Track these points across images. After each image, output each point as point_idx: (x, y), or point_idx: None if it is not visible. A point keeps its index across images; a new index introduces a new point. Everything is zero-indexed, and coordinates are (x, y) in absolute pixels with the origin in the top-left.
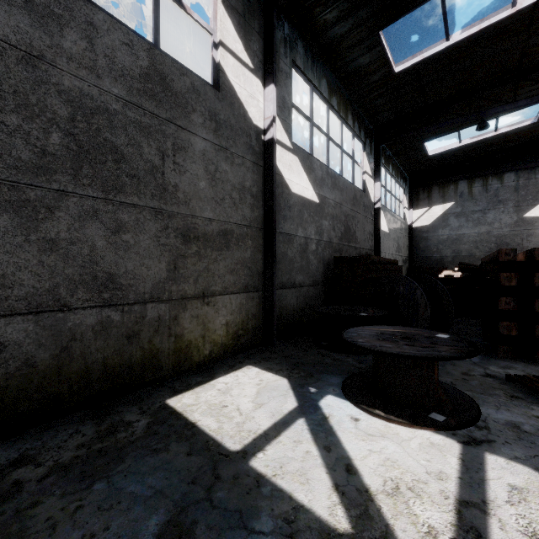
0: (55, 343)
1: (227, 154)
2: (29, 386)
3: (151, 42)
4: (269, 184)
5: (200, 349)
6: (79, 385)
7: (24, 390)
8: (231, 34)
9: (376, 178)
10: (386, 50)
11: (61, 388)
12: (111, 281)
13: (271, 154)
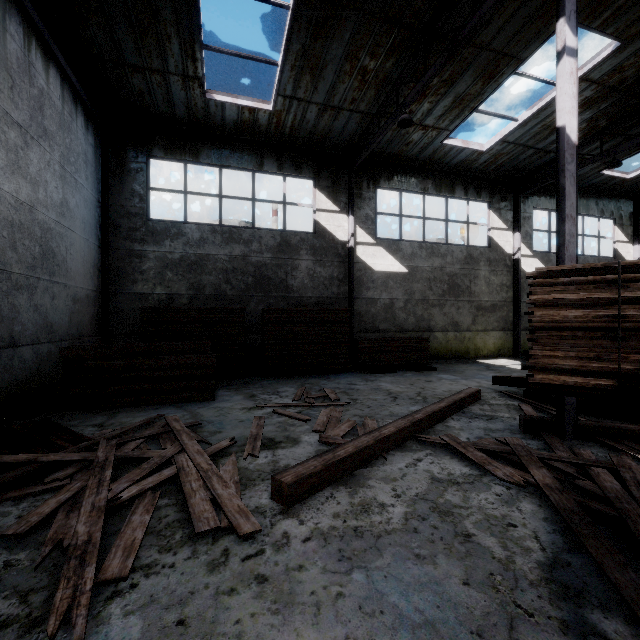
0: (445, 340)
1: (494, 272)
2: (441, 349)
3: (466, 245)
4: (516, 279)
5: (483, 351)
6: (450, 352)
7: (440, 350)
8: (496, 221)
9: (635, 241)
10: (611, 175)
11: (446, 352)
12: (457, 324)
13: (517, 266)
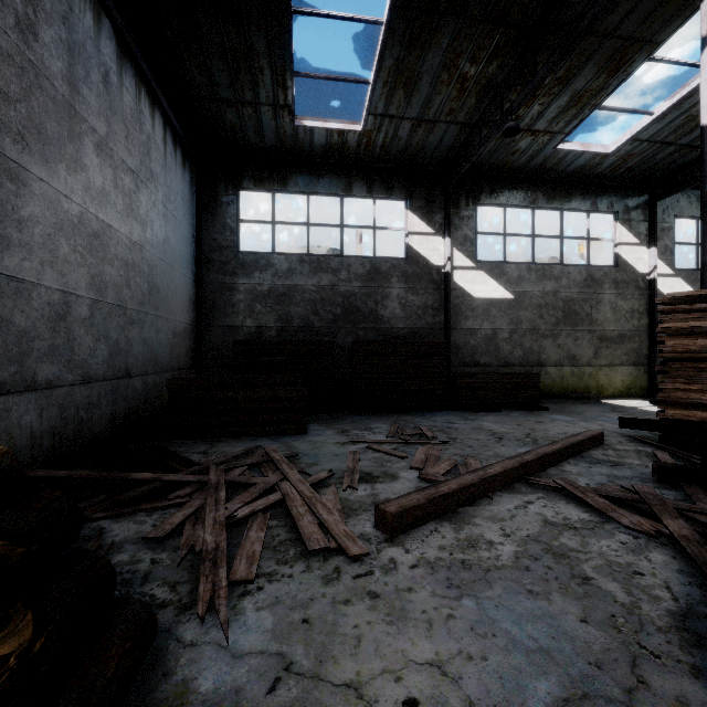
0: (559, 376)
1: (622, 296)
2: (554, 387)
3: (586, 265)
4: (652, 304)
5: (608, 389)
6: (565, 390)
7: (553, 387)
8: (624, 235)
9: None
10: None
11: (561, 390)
12: (574, 358)
13: (653, 287)
